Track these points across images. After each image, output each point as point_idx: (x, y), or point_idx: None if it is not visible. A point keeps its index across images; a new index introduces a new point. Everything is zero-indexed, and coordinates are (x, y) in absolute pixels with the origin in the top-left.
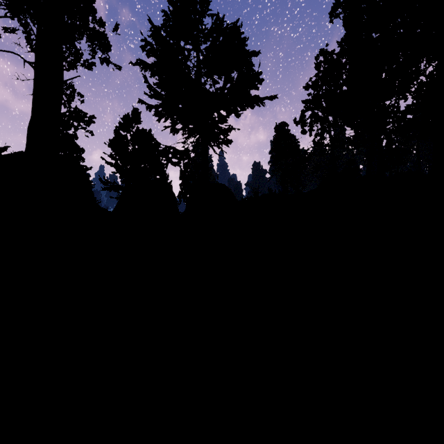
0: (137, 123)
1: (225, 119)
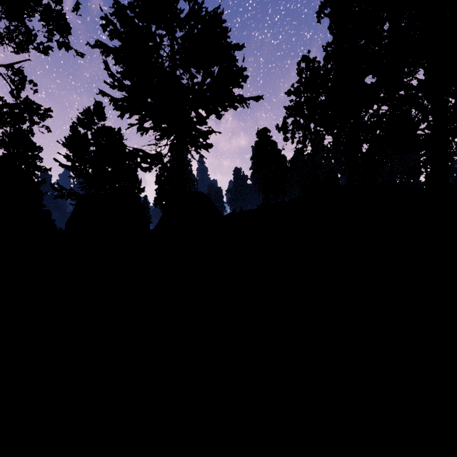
0: (101, 120)
1: (205, 120)
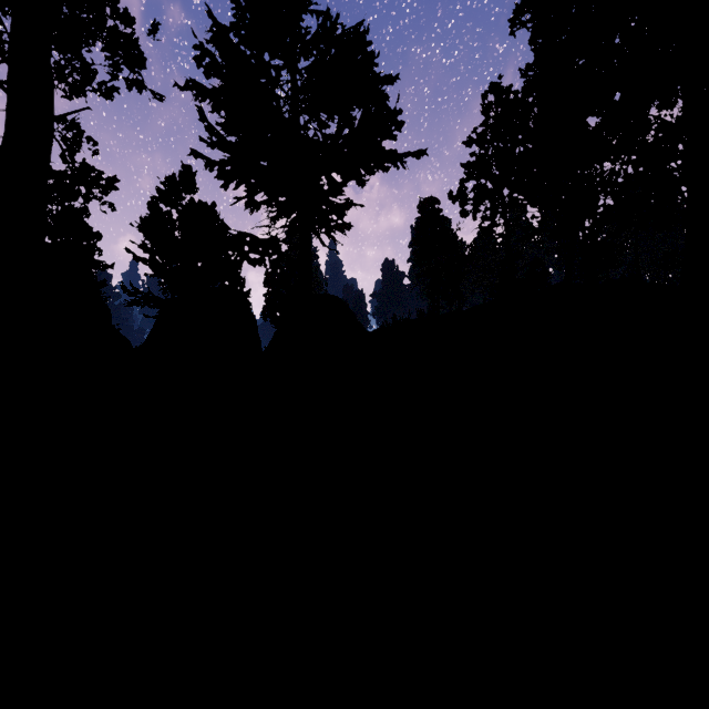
0: (190, 192)
1: (340, 189)
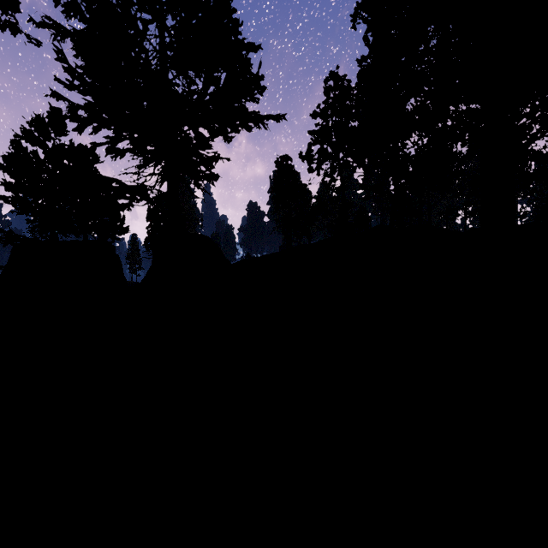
0: (60, 134)
1: (208, 143)
